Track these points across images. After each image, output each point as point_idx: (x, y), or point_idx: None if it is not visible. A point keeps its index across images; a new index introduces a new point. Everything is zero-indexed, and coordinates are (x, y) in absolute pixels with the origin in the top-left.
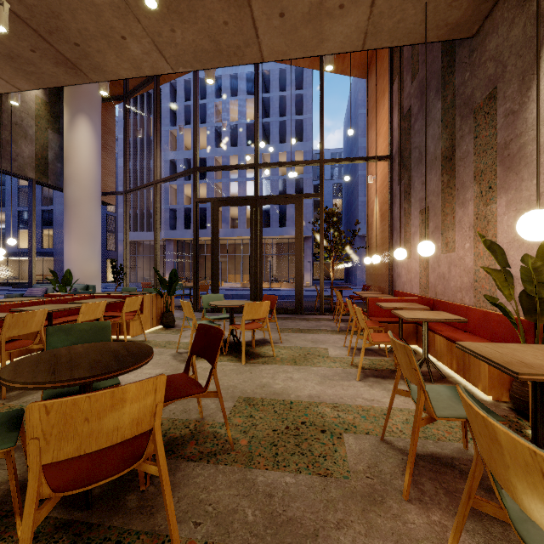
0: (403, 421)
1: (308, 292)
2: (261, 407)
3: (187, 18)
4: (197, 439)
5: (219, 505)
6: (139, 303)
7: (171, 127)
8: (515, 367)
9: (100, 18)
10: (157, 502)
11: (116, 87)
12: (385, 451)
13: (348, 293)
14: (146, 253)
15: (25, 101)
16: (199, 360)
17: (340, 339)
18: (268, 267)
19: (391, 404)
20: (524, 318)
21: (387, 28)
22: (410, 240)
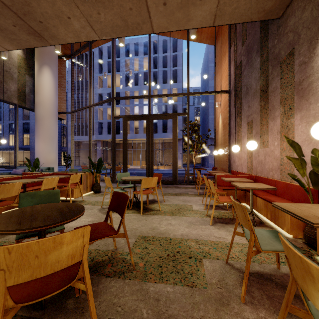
0: (239, 250)
1: (180, 171)
2: (152, 242)
3: (107, 5)
4: (112, 263)
5: (125, 306)
6: (79, 178)
7: (99, 74)
8: (311, 219)
9: (55, 5)
10: (86, 305)
11: (66, 49)
12: (229, 270)
13: (204, 172)
14: (85, 148)
15: (12, 58)
16: (114, 213)
17: (199, 199)
18: (156, 156)
19: (232, 241)
20: (311, 187)
21: (228, 12)
22: (241, 141)
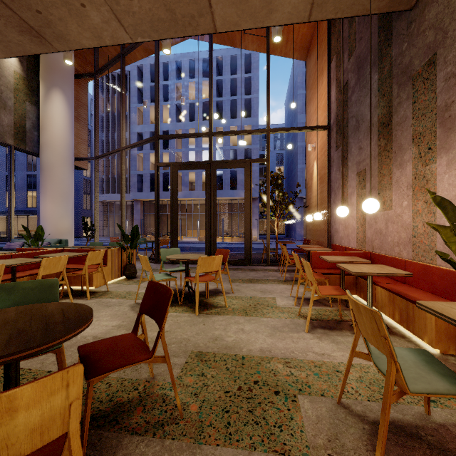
0: (356, 379)
1: (256, 245)
2: (213, 363)
3: None
4: (145, 405)
5: None
6: (102, 256)
7: (138, 105)
8: None
9: None
10: None
11: (87, 66)
12: (344, 418)
13: (290, 246)
14: (117, 212)
15: (5, 76)
16: None
17: (286, 289)
18: (221, 224)
19: (349, 366)
20: None
21: None
22: (348, 200)
